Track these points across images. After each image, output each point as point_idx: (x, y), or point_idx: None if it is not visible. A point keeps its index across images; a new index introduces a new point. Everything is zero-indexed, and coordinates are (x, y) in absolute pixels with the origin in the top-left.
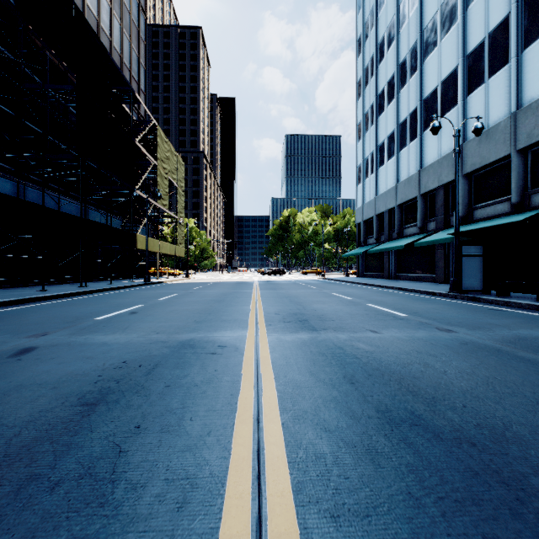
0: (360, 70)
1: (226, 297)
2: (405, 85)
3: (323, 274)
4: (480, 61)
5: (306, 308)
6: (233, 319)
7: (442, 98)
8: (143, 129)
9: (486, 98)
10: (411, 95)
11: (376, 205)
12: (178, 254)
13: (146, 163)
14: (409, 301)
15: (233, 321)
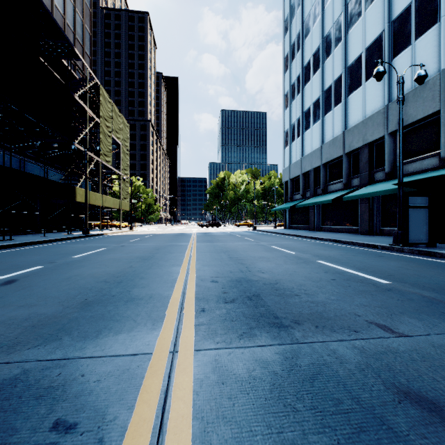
0: (287, 46)
1: (157, 252)
2: (330, 55)
3: (255, 227)
4: (406, 24)
5: (251, 269)
6: (147, 295)
7: (367, 63)
8: (84, 85)
9: (412, 59)
10: (335, 64)
11: (302, 164)
12: (123, 208)
13: (89, 120)
14: (361, 257)
15: (146, 300)
